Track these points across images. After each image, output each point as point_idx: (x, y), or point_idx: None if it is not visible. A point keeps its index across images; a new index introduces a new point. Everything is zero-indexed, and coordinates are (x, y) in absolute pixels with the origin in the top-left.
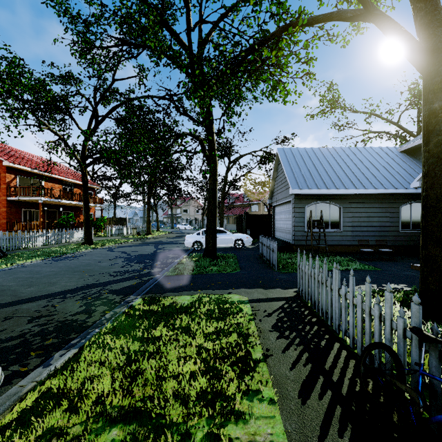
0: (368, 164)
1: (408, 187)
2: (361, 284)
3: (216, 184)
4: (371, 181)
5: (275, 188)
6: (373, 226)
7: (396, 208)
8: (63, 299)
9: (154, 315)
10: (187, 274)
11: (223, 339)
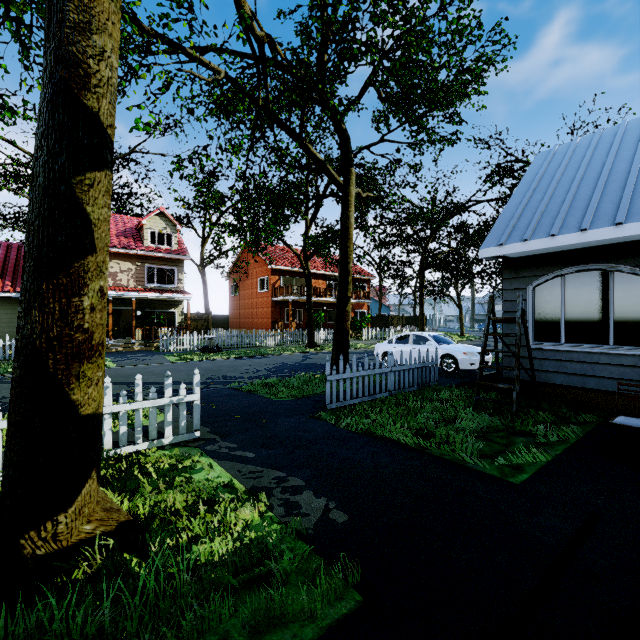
0: None
1: None
2: (283, 471)
3: (345, 262)
4: None
5: None
6: None
7: None
8: (127, 387)
9: None
10: (243, 390)
11: None
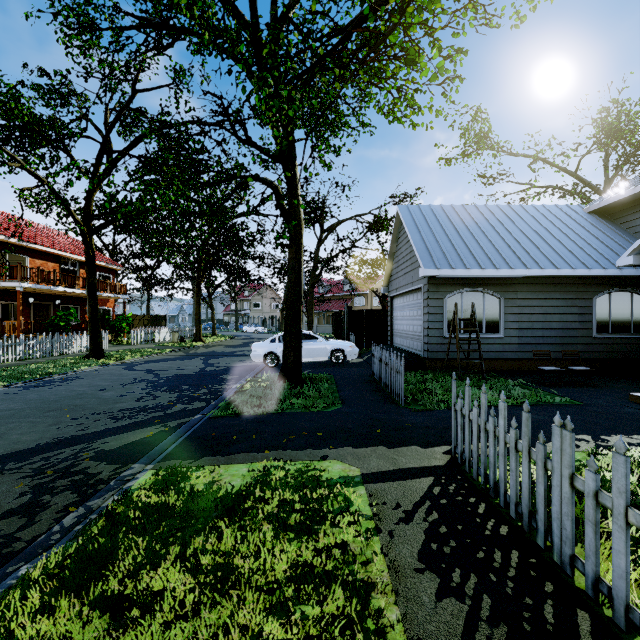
0: (541, 230)
1: (608, 266)
2: None
3: (301, 259)
4: (548, 256)
5: (393, 269)
6: (553, 329)
7: (587, 299)
8: None
9: (166, 518)
10: (249, 414)
11: (310, 608)
